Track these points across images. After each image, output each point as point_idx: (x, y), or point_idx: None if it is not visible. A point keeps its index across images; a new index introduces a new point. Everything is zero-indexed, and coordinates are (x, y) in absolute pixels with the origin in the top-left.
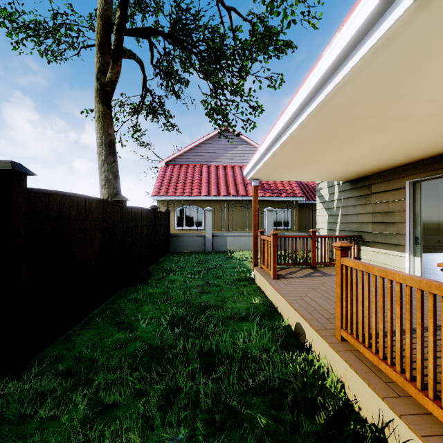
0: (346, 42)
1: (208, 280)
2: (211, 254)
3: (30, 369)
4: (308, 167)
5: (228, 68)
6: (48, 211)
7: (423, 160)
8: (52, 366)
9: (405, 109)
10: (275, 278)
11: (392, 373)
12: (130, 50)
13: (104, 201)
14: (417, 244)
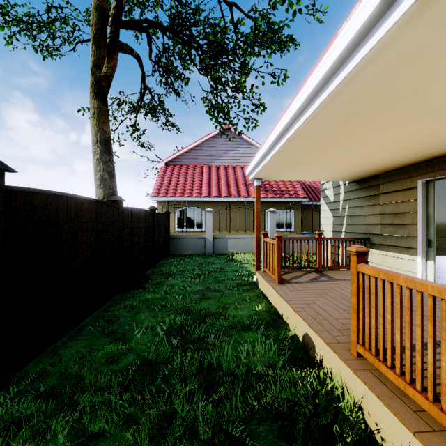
0: (369, 12)
1: (209, 285)
2: (212, 256)
3: (8, 389)
4: (314, 166)
5: (229, 64)
6: (32, 212)
7: (437, 158)
8: (33, 385)
9: (428, 97)
10: (279, 283)
11: (423, 401)
12: (127, 44)
13: (97, 201)
14: (430, 247)
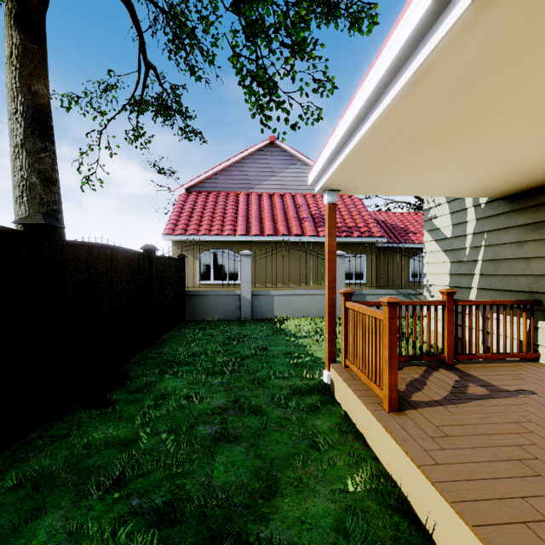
0: None
1: (239, 392)
2: (249, 324)
3: None
4: (464, 149)
5: None
6: None
7: None
8: None
9: None
10: (393, 409)
11: None
12: None
13: None
14: None
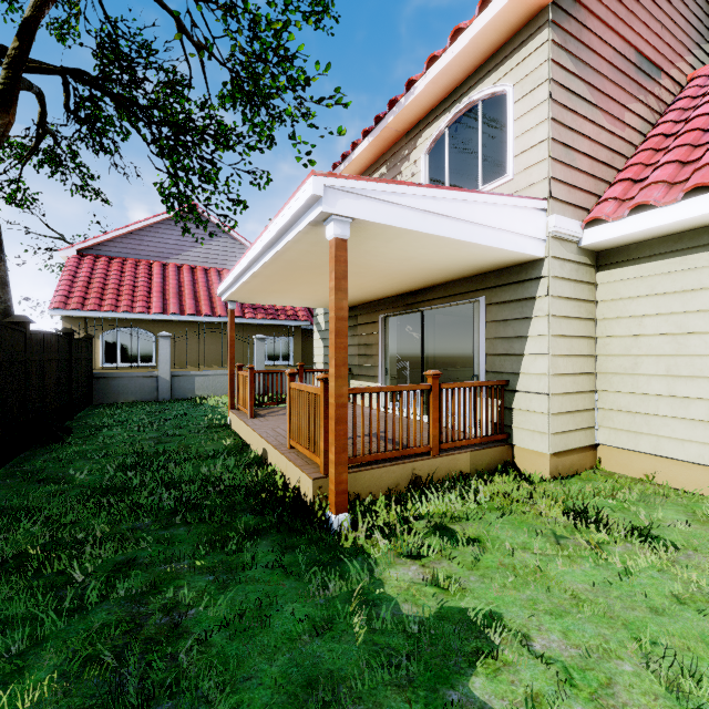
0: (277, 231)
1: (166, 431)
2: (169, 403)
3: None
4: (290, 295)
5: (195, 150)
6: None
7: (389, 297)
8: None
9: None
10: (252, 417)
11: (308, 453)
12: (23, 78)
13: (2, 324)
14: (387, 375)
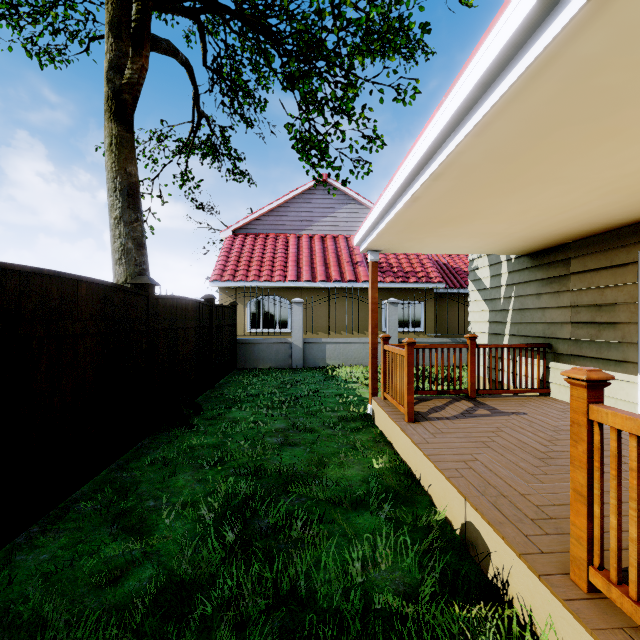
0: None
1: (295, 420)
2: (301, 371)
3: None
4: (467, 227)
5: (328, 70)
6: None
7: None
8: None
9: None
10: (411, 420)
11: None
12: (168, 40)
13: (105, 284)
14: None
